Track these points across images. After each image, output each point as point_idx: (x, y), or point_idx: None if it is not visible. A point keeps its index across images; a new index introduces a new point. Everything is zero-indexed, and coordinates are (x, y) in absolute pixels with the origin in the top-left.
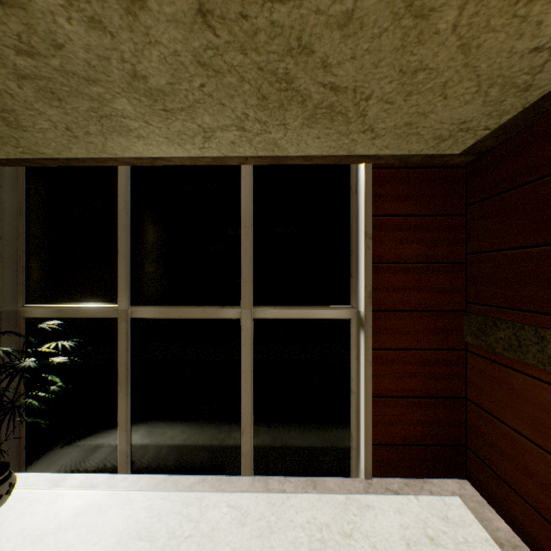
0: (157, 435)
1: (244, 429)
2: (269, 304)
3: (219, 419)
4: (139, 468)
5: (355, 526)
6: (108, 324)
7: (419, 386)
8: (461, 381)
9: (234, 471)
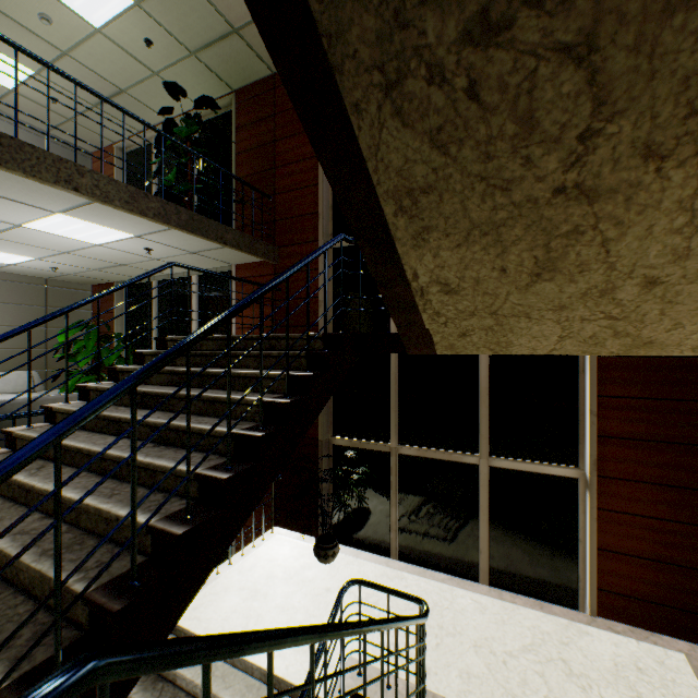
0: (415, 538)
1: (482, 549)
2: (502, 456)
3: (461, 537)
4: (403, 559)
5: (572, 640)
6: (382, 455)
7: (647, 549)
8: (696, 554)
9: (473, 579)
